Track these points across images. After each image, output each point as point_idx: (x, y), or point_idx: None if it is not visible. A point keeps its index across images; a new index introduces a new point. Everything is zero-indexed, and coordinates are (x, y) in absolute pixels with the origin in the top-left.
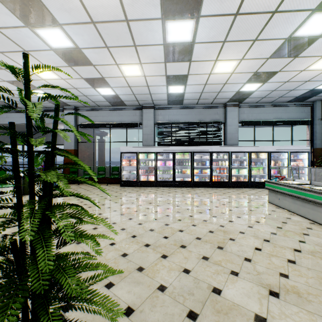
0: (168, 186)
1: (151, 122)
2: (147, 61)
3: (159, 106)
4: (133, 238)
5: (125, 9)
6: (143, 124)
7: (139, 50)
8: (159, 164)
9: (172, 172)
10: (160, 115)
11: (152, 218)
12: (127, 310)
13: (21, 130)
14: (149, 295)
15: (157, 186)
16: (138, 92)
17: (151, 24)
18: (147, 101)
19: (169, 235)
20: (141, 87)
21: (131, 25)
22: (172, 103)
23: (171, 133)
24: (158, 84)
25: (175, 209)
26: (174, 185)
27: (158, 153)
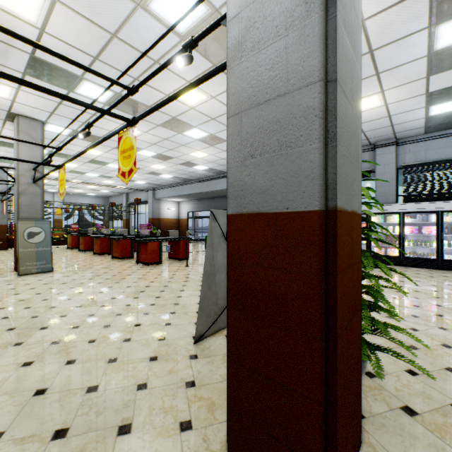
0: (427, 268)
1: (390, 167)
2: (394, 85)
3: (406, 140)
4: (389, 319)
5: (369, 42)
6: (376, 171)
7: (383, 76)
8: (408, 231)
9: (435, 245)
10: (408, 154)
11: (410, 304)
12: (409, 371)
13: (225, 195)
14: (434, 370)
15: (403, 265)
16: (370, 128)
17: (408, 40)
18: (383, 137)
19: (448, 327)
20: (377, 120)
21: (375, 54)
22: (434, 129)
23: (431, 180)
24: (409, 108)
25: (450, 300)
26: (440, 266)
27: (406, 213)
